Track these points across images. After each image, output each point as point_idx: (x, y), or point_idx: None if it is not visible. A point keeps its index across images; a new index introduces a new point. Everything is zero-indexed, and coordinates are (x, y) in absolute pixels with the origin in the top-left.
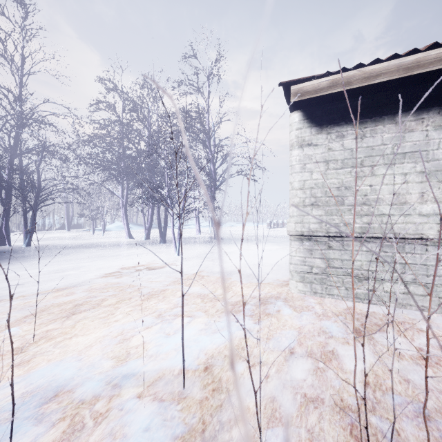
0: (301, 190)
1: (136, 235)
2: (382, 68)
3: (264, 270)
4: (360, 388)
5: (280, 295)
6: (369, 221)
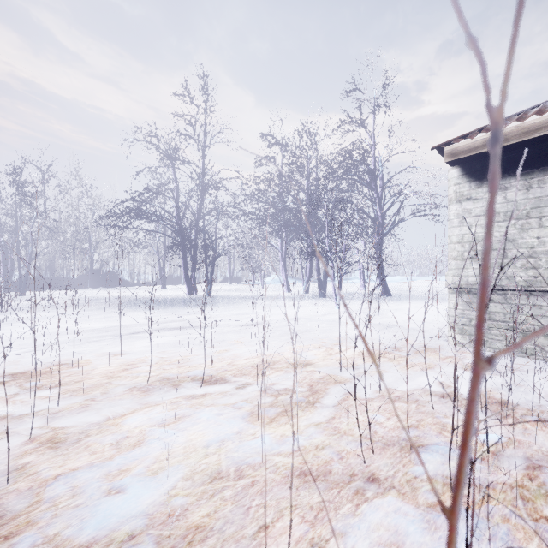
0: (459, 244)
1: (293, 289)
2: (542, 122)
3: (430, 326)
4: (464, 390)
5: (434, 344)
6: (535, 274)
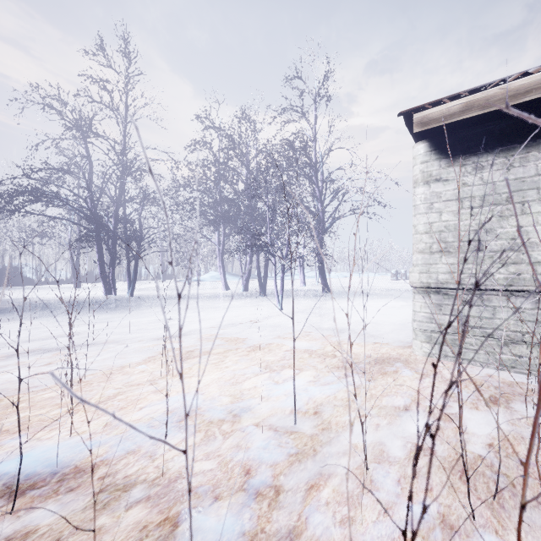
0: (427, 234)
1: (232, 286)
2: (533, 83)
3: (383, 329)
4: (481, 447)
5: (400, 356)
6: (518, 270)
